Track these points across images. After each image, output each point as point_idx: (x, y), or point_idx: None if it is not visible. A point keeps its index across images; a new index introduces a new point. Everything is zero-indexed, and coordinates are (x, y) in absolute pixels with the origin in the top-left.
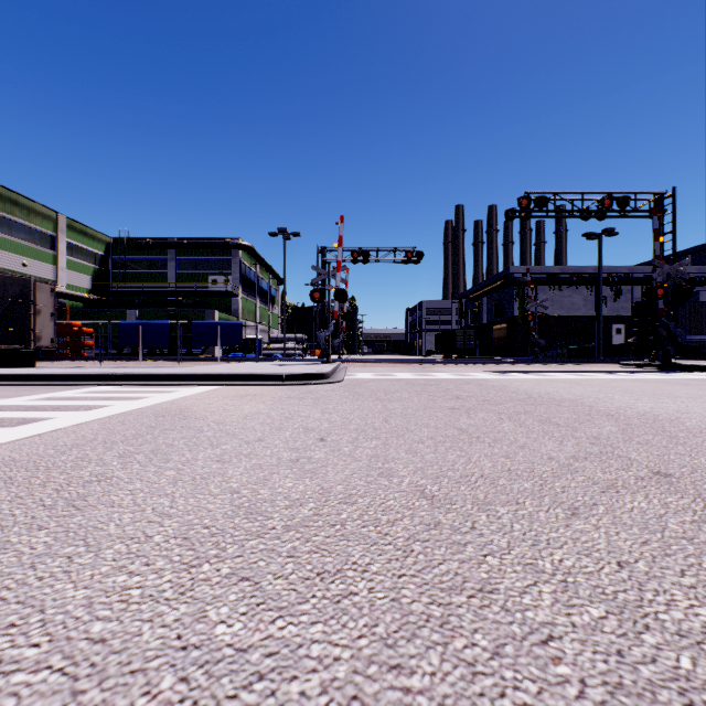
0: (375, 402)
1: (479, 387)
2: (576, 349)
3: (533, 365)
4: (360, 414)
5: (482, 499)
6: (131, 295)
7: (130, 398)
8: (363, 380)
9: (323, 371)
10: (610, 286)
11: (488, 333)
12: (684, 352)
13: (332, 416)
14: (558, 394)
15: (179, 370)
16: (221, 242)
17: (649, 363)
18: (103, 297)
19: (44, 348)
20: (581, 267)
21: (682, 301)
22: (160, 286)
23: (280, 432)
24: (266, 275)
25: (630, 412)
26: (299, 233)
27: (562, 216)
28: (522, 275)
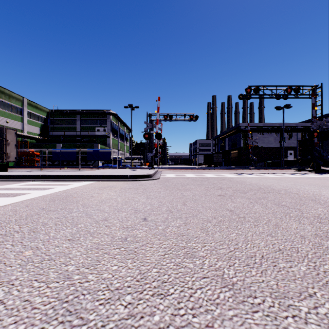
0: (177, 191)
1: (230, 182)
2: (271, 162)
3: (252, 170)
4: (168, 199)
5: (276, 288)
6: (59, 136)
7: (43, 189)
8: (169, 178)
9: (149, 173)
10: (287, 132)
11: (228, 155)
12: (324, 164)
13: (152, 200)
14: (274, 186)
15: (76, 173)
16: (101, 111)
17: (309, 169)
18: (45, 137)
19: (11, 161)
20: (273, 123)
21: (325, 139)
22: (72, 132)
23: (119, 213)
24: (123, 127)
25: (323, 197)
26: (138, 106)
27: (266, 97)
28: (245, 127)
